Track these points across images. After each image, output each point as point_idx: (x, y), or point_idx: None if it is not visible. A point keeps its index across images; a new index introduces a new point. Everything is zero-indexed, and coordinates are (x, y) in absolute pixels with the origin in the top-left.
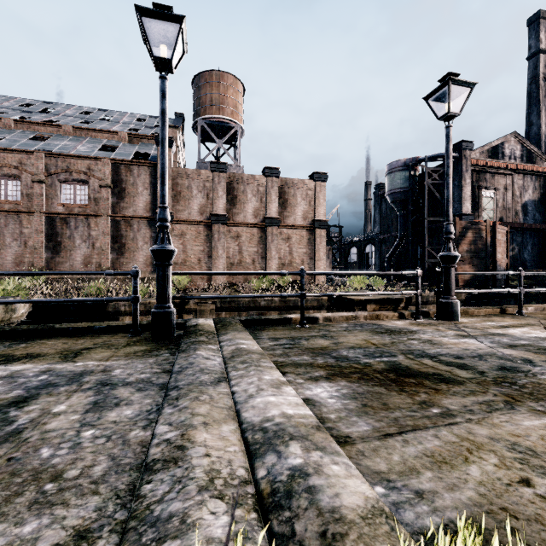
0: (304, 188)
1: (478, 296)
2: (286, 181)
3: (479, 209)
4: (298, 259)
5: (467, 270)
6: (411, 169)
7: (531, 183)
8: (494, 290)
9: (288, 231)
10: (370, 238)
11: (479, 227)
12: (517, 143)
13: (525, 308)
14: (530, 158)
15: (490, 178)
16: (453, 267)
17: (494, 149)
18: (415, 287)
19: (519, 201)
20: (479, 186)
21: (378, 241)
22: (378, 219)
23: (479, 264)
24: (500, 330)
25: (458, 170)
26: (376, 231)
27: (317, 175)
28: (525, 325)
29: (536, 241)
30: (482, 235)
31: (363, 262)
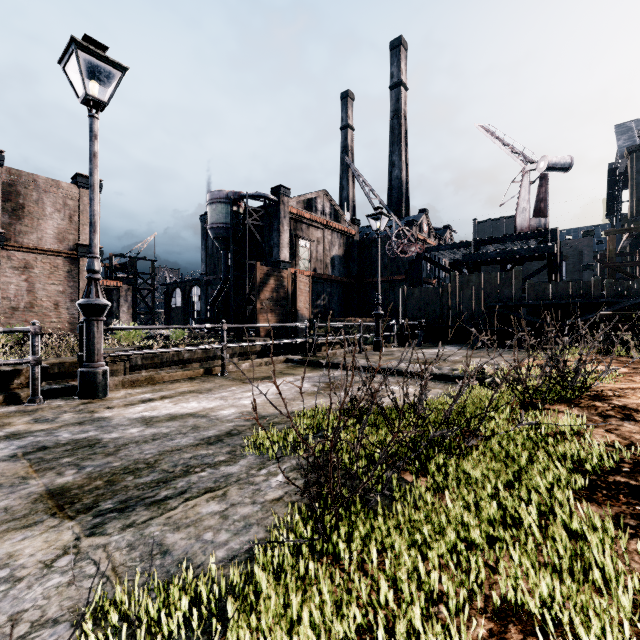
0: (61, 195)
1: (276, 346)
2: (20, 175)
3: (296, 258)
4: (47, 301)
5: (270, 319)
6: (235, 204)
7: (337, 240)
8: (185, 348)
9: (26, 256)
10: (196, 279)
11: (282, 275)
12: (327, 201)
13: (239, 365)
14: (337, 217)
15: (306, 229)
16: (96, 320)
17: (309, 202)
18: (31, 351)
19: (329, 255)
20: (296, 235)
21: (204, 283)
22: (204, 257)
23: (281, 313)
24: (120, 410)
25: (277, 214)
26: (202, 271)
27: (84, 179)
28: (184, 393)
29: (341, 293)
30: (284, 283)
31: (188, 307)
